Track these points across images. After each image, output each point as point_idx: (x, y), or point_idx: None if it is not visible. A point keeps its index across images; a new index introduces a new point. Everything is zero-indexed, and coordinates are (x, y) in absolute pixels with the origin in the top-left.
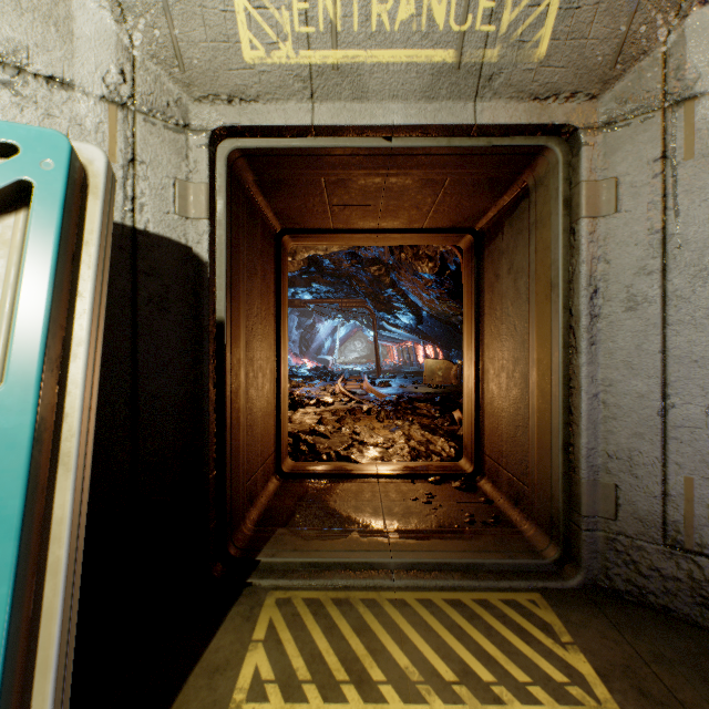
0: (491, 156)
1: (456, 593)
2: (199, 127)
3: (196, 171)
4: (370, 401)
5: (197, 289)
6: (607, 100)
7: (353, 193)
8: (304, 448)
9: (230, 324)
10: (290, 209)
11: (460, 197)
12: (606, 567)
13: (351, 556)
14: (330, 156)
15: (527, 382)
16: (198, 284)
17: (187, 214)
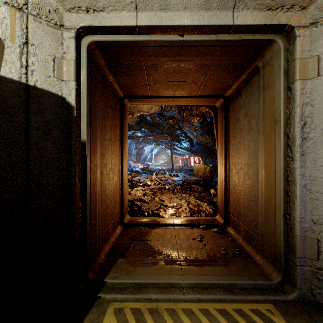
0: (240, 47)
1: (222, 304)
2: (70, 27)
3: (68, 52)
4: (169, 184)
5: (68, 123)
6: (312, 9)
7: (161, 73)
8: (135, 209)
9: (90, 143)
10: (127, 84)
11: (218, 76)
12: (312, 288)
13: (159, 278)
14: (147, 47)
15: (257, 177)
16: (69, 119)
17: (62, 78)
